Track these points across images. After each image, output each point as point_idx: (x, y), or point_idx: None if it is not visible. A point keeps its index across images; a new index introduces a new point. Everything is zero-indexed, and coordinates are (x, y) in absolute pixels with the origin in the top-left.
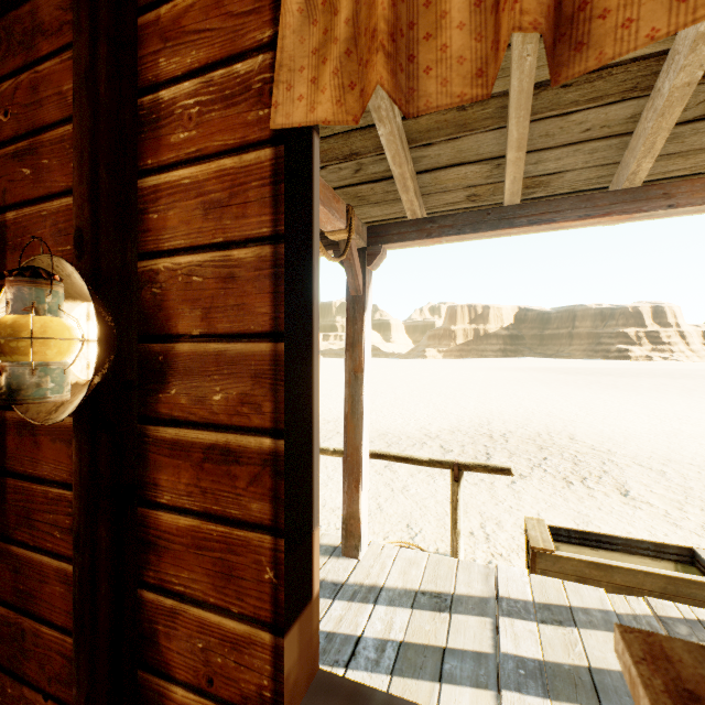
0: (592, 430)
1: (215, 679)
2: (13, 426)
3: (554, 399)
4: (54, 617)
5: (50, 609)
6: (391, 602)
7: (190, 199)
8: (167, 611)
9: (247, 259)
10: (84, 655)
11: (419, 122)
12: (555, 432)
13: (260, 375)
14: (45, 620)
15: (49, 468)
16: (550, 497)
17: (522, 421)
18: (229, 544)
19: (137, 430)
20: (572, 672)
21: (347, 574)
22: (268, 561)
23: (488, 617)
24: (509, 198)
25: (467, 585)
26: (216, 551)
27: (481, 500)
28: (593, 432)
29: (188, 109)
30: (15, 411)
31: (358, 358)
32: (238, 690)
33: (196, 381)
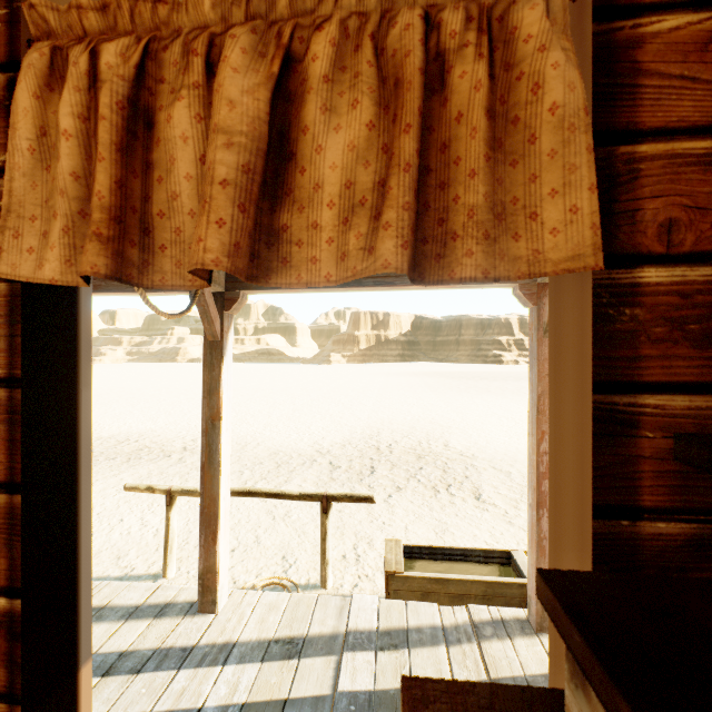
0: (463, 435)
1: None
2: None
3: (438, 405)
4: None
5: None
6: (242, 658)
7: None
8: None
9: None
10: None
11: None
12: (434, 439)
13: None
14: None
15: None
16: (419, 508)
17: (408, 430)
18: None
19: None
20: (396, 696)
21: (200, 634)
22: None
23: (334, 655)
24: None
25: (321, 623)
26: None
27: (359, 519)
28: (464, 437)
29: None
30: None
31: (216, 406)
32: None
33: None
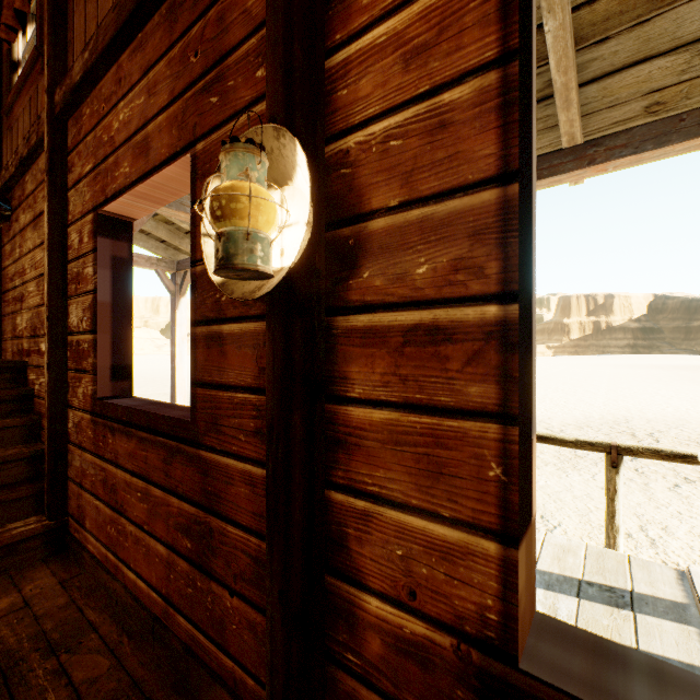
0: None
1: (418, 592)
2: (202, 340)
3: None
4: (239, 517)
5: (235, 510)
6: (549, 586)
7: (385, 58)
8: (359, 514)
9: (462, 98)
10: (277, 547)
11: (594, 10)
12: None
13: (481, 231)
14: (231, 520)
15: (234, 375)
16: None
17: (674, 421)
18: (437, 437)
19: (323, 323)
20: None
21: None
22: (492, 455)
23: (691, 626)
24: None
25: (649, 585)
26: (419, 446)
27: (635, 501)
28: None
29: None
30: (204, 326)
31: None
32: (449, 607)
33: (394, 257)
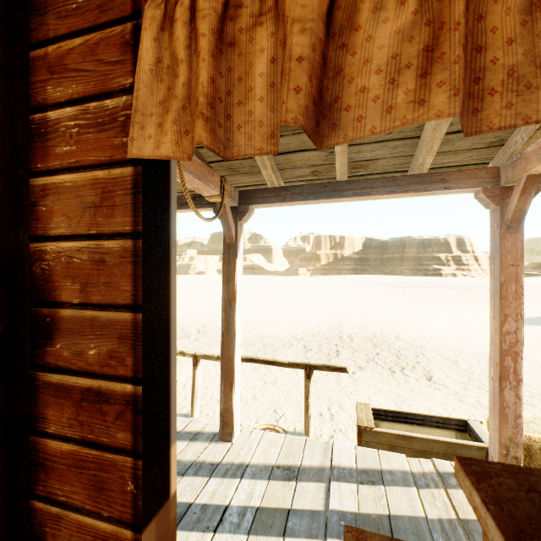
0: (411, 330)
1: None
2: None
3: (388, 307)
4: None
5: None
6: (254, 475)
7: (71, 198)
8: (54, 517)
9: (114, 248)
10: None
11: None
12: (386, 333)
13: (124, 336)
14: None
15: None
16: (378, 383)
17: (364, 324)
18: (101, 464)
19: (29, 375)
20: (377, 520)
21: (222, 455)
22: (130, 476)
23: (323, 482)
24: (339, 176)
25: (311, 458)
26: (91, 469)
27: (330, 388)
28: (412, 332)
29: (70, 129)
30: None
31: (232, 290)
32: None
33: (76, 339)
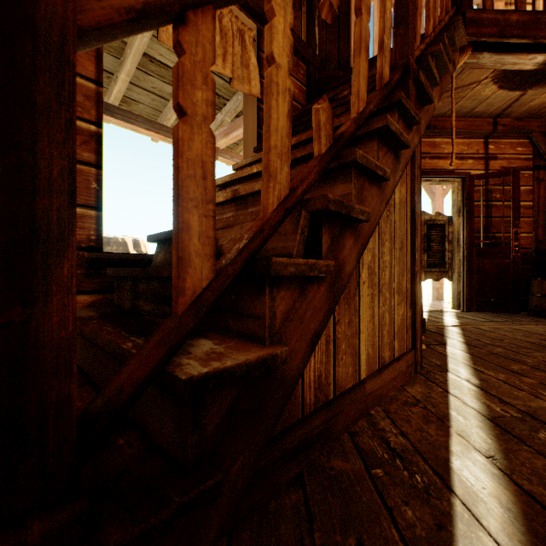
0: None
1: None
2: None
3: None
4: None
5: None
6: None
7: None
8: None
9: None
10: None
11: None
12: None
13: (89, 97)
14: None
15: None
16: None
17: None
18: None
19: None
20: None
21: None
22: (94, 180)
23: None
24: (113, 100)
25: None
26: None
27: None
28: None
29: None
30: None
31: None
32: None
33: None
